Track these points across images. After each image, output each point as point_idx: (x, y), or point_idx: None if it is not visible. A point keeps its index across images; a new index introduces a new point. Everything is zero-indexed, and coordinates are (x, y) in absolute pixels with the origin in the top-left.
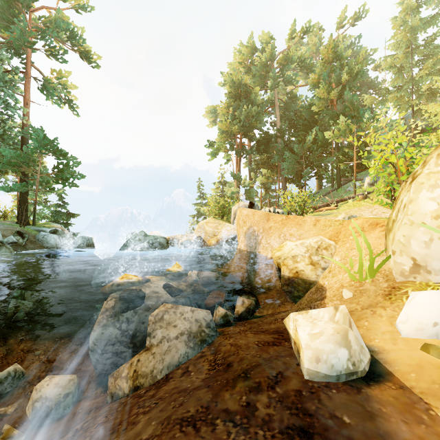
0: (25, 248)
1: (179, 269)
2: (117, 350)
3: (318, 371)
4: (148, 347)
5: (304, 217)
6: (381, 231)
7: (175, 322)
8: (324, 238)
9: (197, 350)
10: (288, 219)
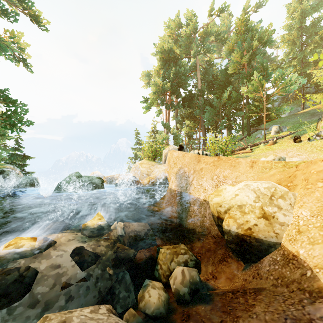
0: None
1: (100, 221)
2: None
3: None
4: None
5: (238, 158)
6: None
7: None
8: (275, 184)
9: None
10: (220, 161)
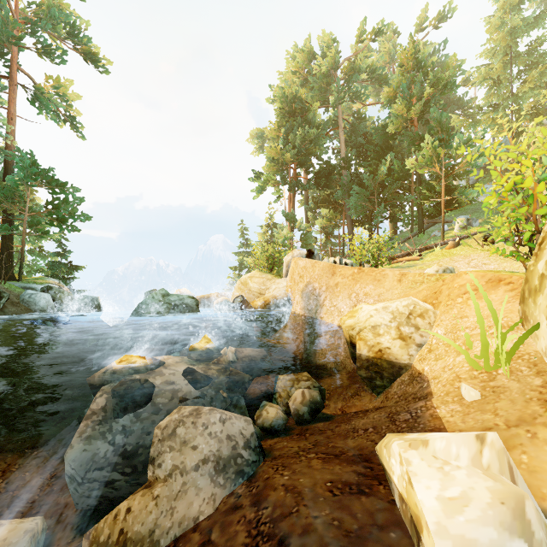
0: (2, 312)
1: (208, 345)
2: (106, 479)
3: None
4: (150, 481)
5: (385, 270)
6: (507, 291)
7: (195, 440)
8: (417, 301)
9: (229, 490)
10: (361, 273)
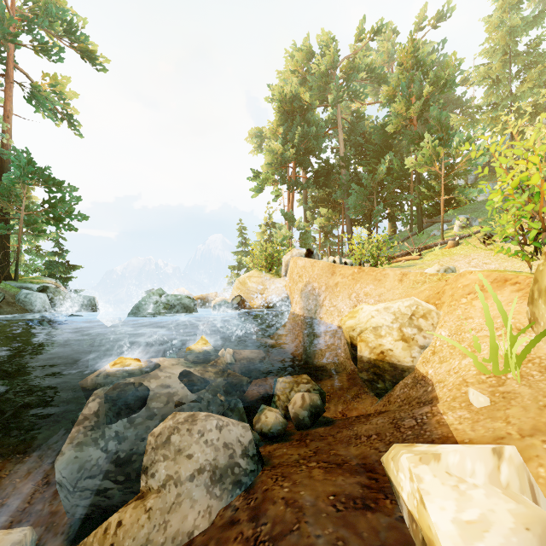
0: None
1: (205, 346)
2: (98, 487)
3: None
4: (142, 492)
5: (385, 270)
6: (513, 291)
7: (190, 449)
8: (419, 301)
9: (226, 502)
10: (361, 273)
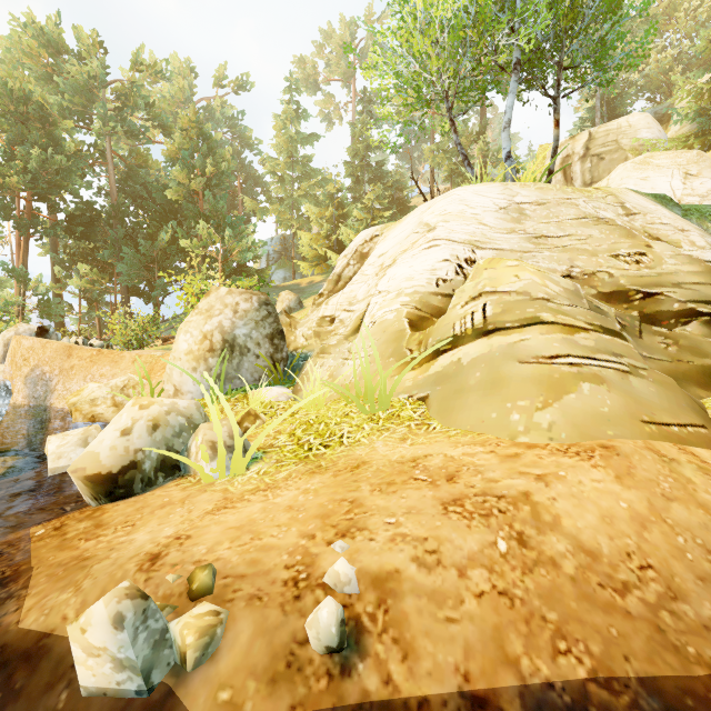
0: None
1: None
2: None
3: (60, 466)
4: None
5: (123, 352)
6: None
7: None
8: (134, 377)
9: None
10: (101, 355)
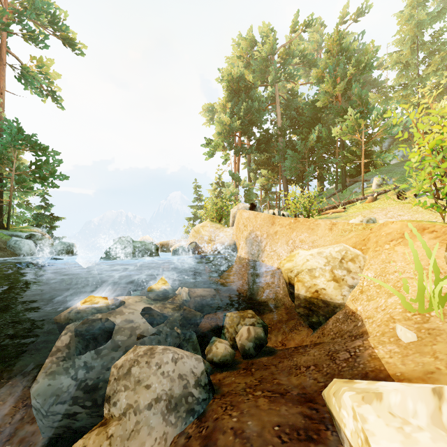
0: None
1: (164, 286)
2: (68, 411)
3: None
4: (106, 418)
5: (317, 220)
6: (431, 238)
7: (148, 380)
8: (348, 247)
9: (180, 429)
10: (297, 223)
